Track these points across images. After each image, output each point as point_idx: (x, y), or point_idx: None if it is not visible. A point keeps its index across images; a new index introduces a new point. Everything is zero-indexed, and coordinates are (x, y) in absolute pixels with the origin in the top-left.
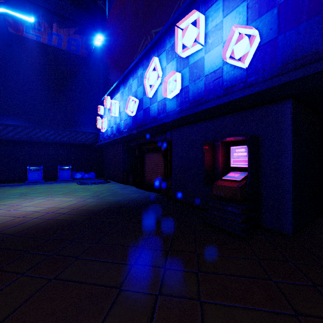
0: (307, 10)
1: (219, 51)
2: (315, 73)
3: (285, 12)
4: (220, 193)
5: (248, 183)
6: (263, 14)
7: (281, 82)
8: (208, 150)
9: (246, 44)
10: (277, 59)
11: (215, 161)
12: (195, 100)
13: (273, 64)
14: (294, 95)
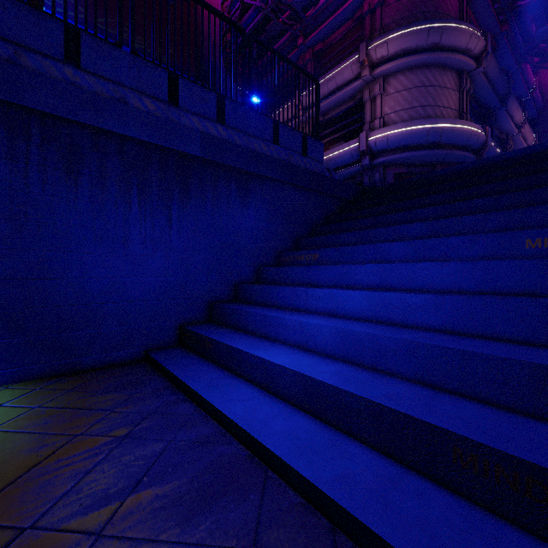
0: None
1: None
2: None
3: None
4: None
5: None
6: None
7: None
8: None
9: None
10: None
11: None
12: None
13: None
14: None
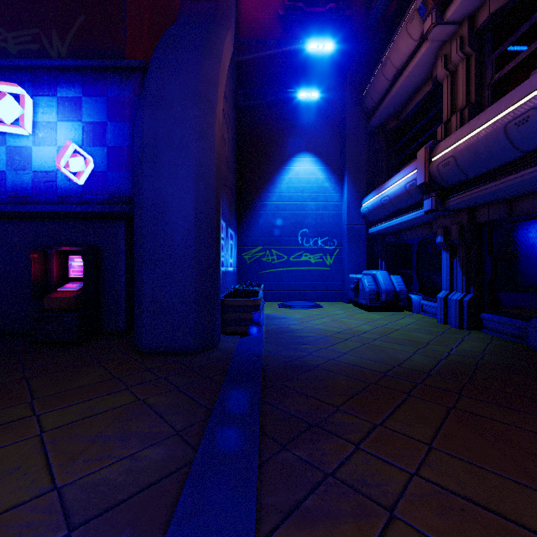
0: (126, 164)
1: (53, 153)
2: (129, 212)
3: (113, 156)
4: (54, 305)
5: (83, 292)
6: (96, 145)
7: (109, 210)
8: (38, 259)
9: (81, 163)
10: (107, 190)
11: (48, 271)
12: (18, 195)
13: (104, 193)
14: (126, 218)
